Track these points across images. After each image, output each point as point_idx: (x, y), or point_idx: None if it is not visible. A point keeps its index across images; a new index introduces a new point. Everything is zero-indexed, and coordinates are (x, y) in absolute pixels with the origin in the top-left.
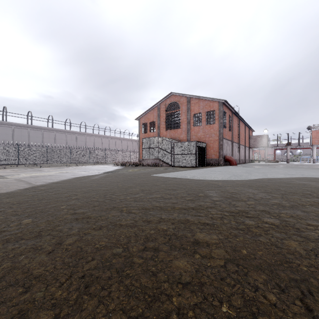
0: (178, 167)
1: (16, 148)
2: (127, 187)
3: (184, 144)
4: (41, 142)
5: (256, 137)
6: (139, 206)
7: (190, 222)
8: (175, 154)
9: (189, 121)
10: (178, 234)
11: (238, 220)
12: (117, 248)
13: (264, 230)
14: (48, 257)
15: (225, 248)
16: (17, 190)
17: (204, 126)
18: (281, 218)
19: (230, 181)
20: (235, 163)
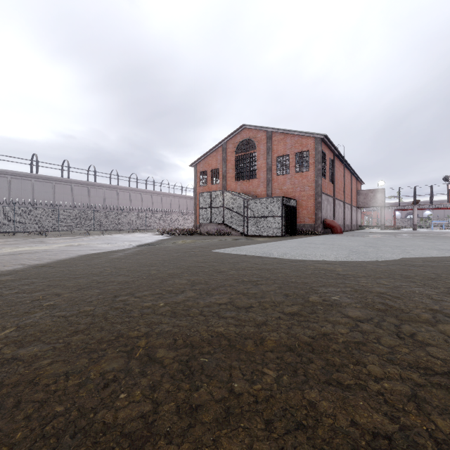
0: (254, 236)
1: (11, 208)
2: (166, 275)
3: (263, 202)
4: (52, 200)
5: (367, 192)
6: (178, 333)
7: (323, 423)
8: (250, 216)
9: (270, 167)
10: None
11: None
12: None
13: None
14: None
15: None
16: None
17: (292, 175)
18: None
19: (355, 264)
20: (340, 231)
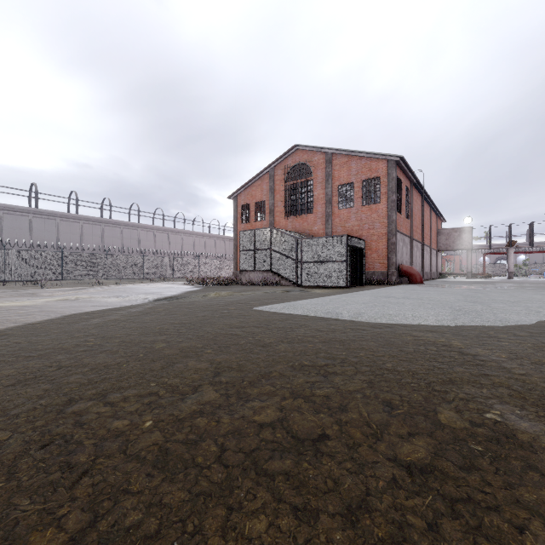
0: (309, 287)
1: (0, 251)
2: (177, 352)
3: (321, 242)
4: (55, 241)
5: (450, 231)
6: (152, 539)
7: None
8: (304, 261)
9: (330, 199)
10: None
11: None
12: None
13: None
14: None
15: None
16: None
17: (358, 209)
18: None
19: (477, 334)
20: (420, 280)
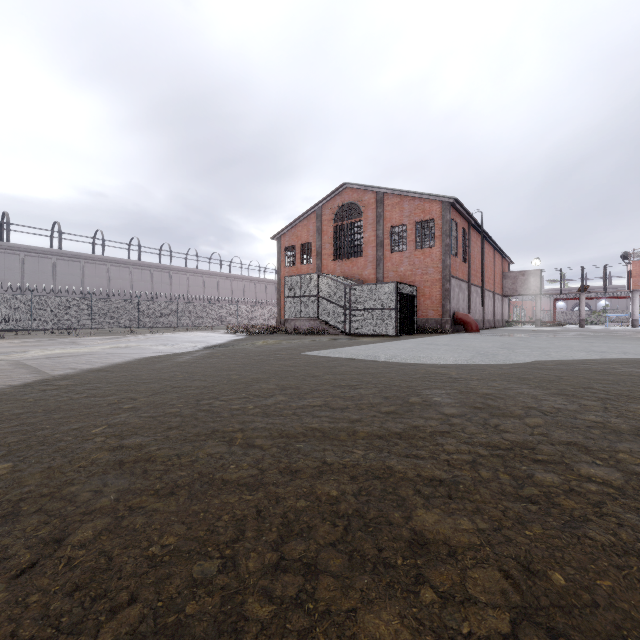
0: (358, 335)
1: (28, 298)
2: (250, 380)
3: (371, 289)
4: (80, 286)
5: (517, 274)
6: (273, 429)
7: (395, 476)
8: (353, 309)
9: (382, 241)
10: (367, 512)
11: (515, 471)
12: (205, 561)
13: (591, 503)
14: (10, 591)
15: (502, 566)
16: (5, 387)
17: (411, 252)
18: (622, 464)
19: (474, 368)
20: (476, 328)
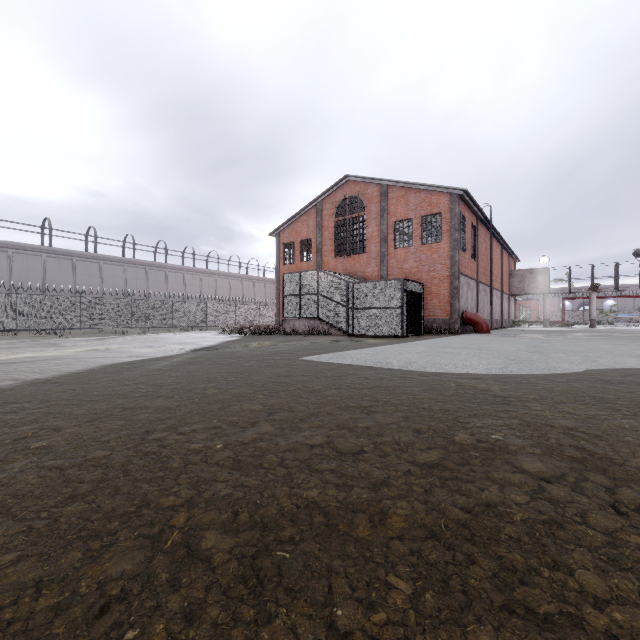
0: (362, 336)
1: (12, 296)
2: (230, 397)
3: (375, 287)
4: (71, 284)
5: (524, 273)
6: (241, 500)
7: None
8: (356, 308)
9: (386, 237)
10: None
11: None
12: None
13: None
14: None
15: None
16: None
17: (417, 248)
18: None
19: (518, 380)
20: (487, 328)
